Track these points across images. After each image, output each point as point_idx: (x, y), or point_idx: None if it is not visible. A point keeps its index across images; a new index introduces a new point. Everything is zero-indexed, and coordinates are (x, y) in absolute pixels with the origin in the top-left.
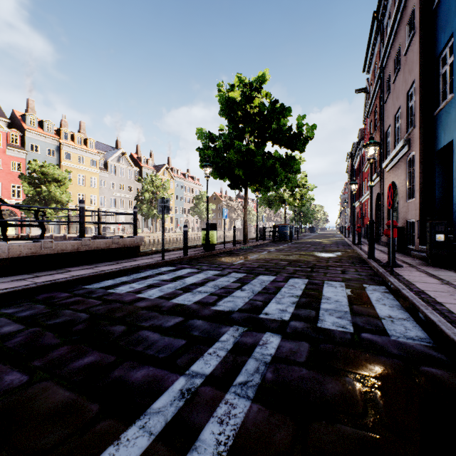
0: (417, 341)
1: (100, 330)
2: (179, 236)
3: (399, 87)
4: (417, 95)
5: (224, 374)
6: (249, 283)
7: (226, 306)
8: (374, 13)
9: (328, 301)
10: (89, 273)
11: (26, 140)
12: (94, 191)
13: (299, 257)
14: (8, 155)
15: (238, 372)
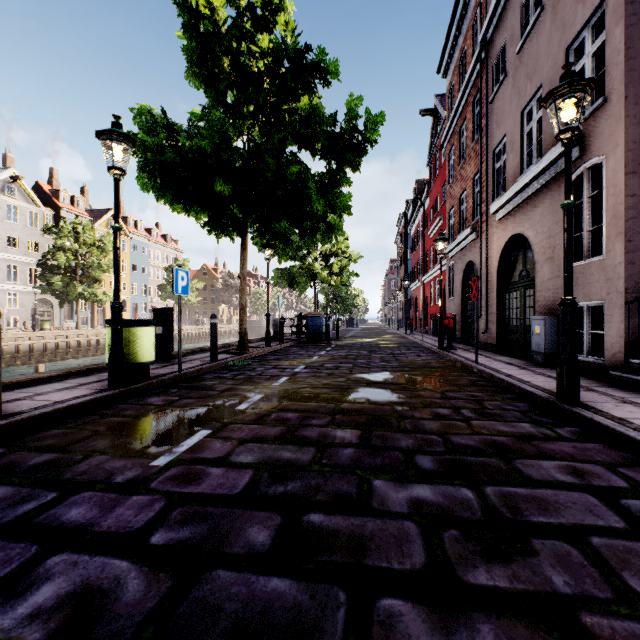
0: None
1: None
2: None
3: (538, 49)
4: (618, 24)
5: None
6: None
7: None
8: None
9: None
10: None
11: None
12: None
13: (374, 397)
14: None
15: None
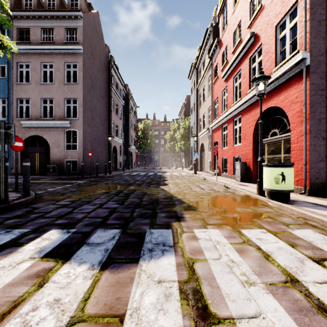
0: None
1: None
2: None
3: None
4: None
5: None
6: None
7: None
8: None
9: None
10: None
11: None
12: None
13: None
14: None
15: None
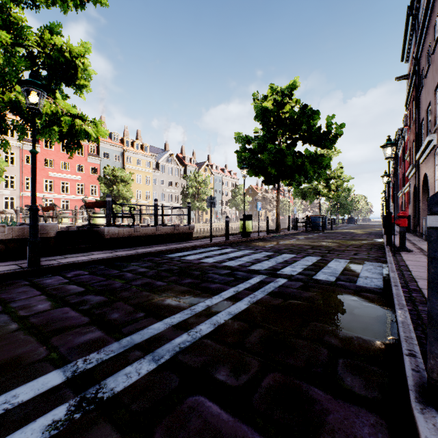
0: (372, 286)
1: (187, 273)
2: (218, 226)
3: (429, 83)
4: None
5: (253, 288)
6: (274, 258)
7: (256, 267)
8: (408, 8)
9: (328, 268)
10: (166, 248)
11: (100, 150)
12: (148, 188)
13: (323, 243)
14: (89, 162)
15: (260, 288)
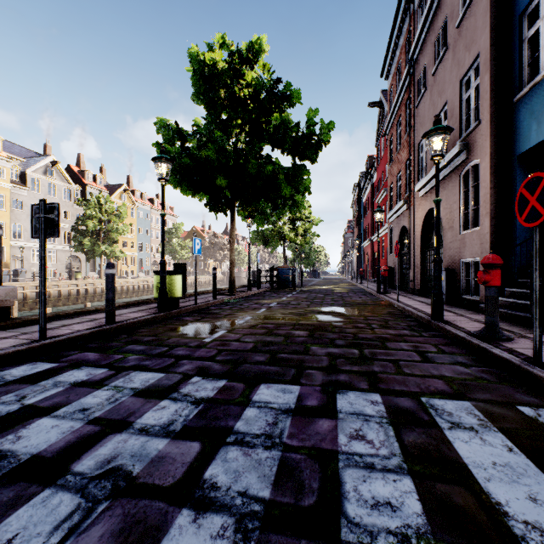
0: None
1: None
2: (142, 282)
3: (444, 76)
4: (486, 73)
5: None
6: (230, 438)
7: None
8: None
9: None
10: None
11: None
12: (1, 215)
13: (320, 318)
14: None
15: None
